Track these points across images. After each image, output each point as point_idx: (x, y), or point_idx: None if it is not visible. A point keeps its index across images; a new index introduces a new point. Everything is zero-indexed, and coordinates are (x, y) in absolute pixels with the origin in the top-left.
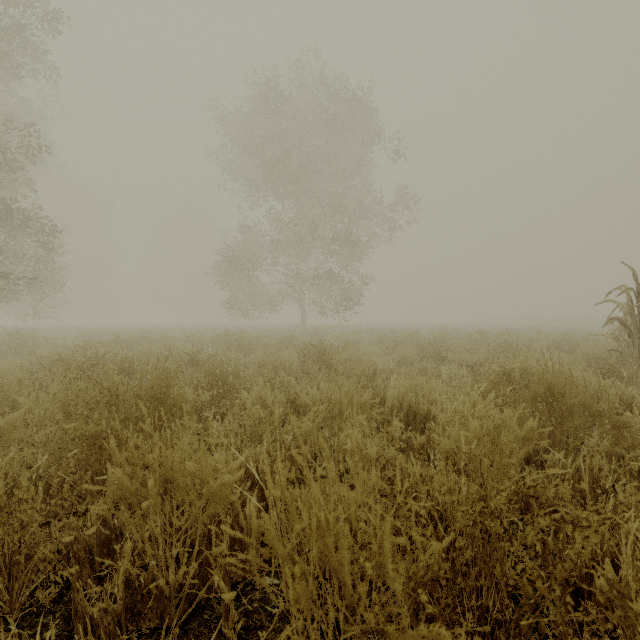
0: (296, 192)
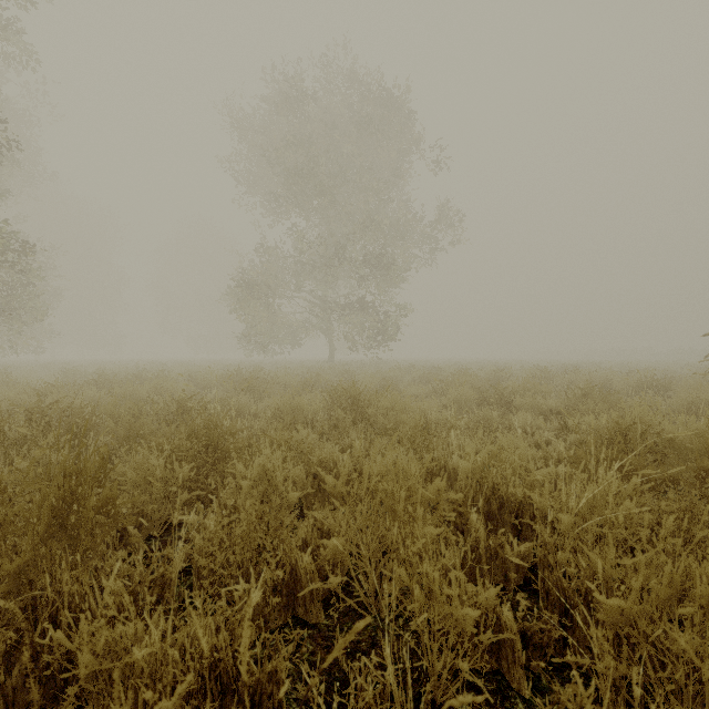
0: (323, 206)
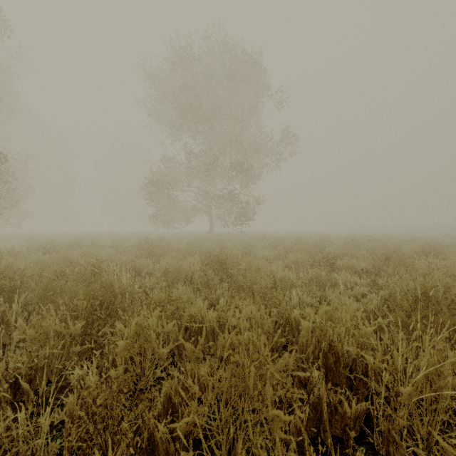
0: (205, 130)
